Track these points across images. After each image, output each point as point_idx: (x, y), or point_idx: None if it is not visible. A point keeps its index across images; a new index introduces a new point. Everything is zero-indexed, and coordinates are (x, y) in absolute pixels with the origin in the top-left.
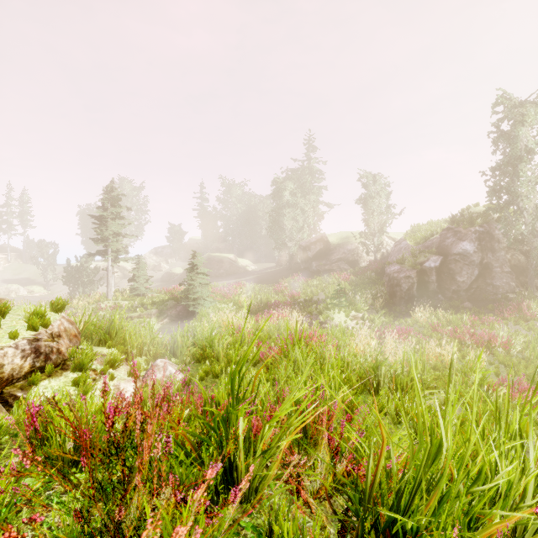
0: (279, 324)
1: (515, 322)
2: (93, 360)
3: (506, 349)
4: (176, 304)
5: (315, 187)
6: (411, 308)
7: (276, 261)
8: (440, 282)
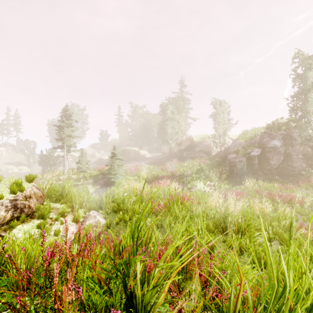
0: (164, 189)
1: (306, 188)
2: (50, 212)
3: (301, 204)
4: (104, 177)
5: (185, 108)
6: (243, 179)
7: (163, 152)
8: (260, 164)
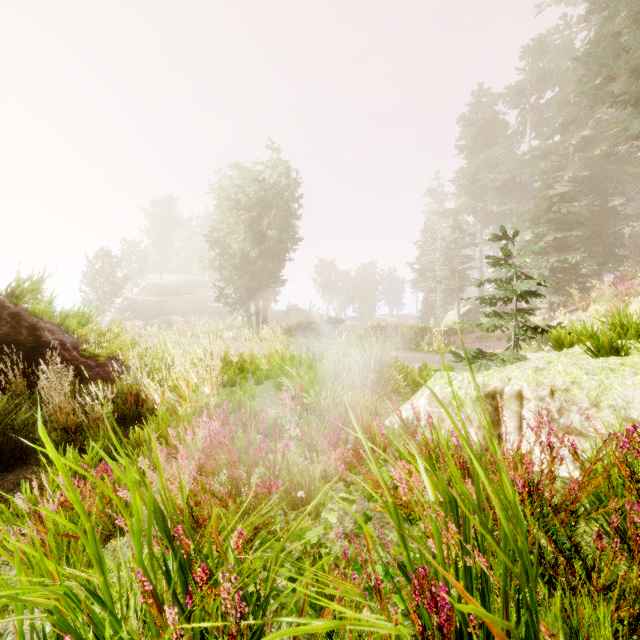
0: None
1: None
2: None
3: None
4: None
5: None
6: None
7: None
8: None
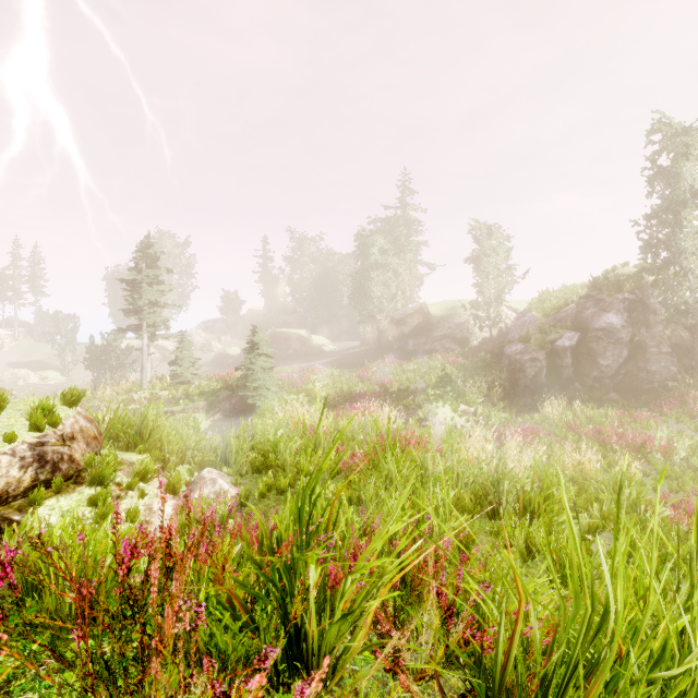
0: (365, 422)
1: (677, 419)
2: (117, 471)
3: (666, 455)
4: (231, 395)
5: (412, 242)
6: (539, 400)
7: (362, 339)
8: (576, 366)
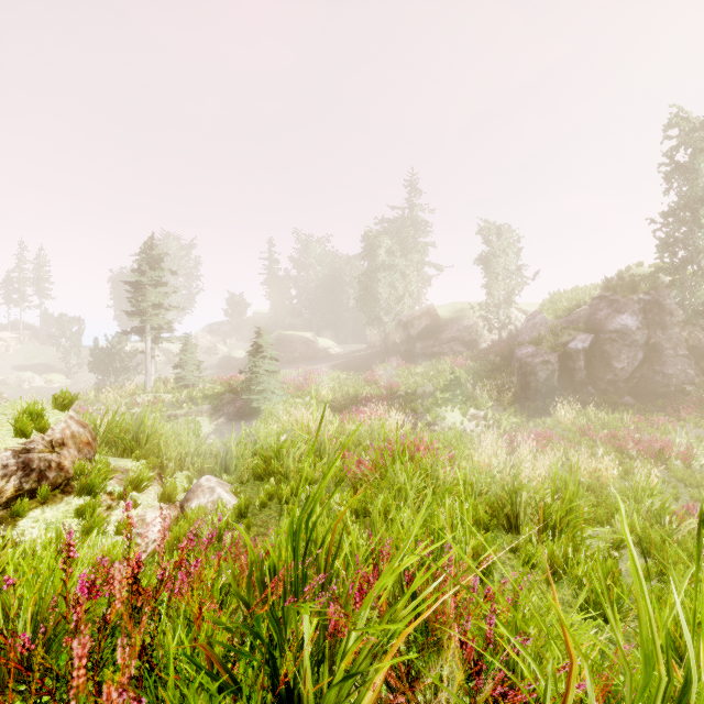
0: (372, 427)
1: (696, 424)
2: (107, 479)
3: (686, 461)
4: (236, 398)
5: (420, 243)
6: (551, 404)
7: (368, 342)
8: (590, 369)
